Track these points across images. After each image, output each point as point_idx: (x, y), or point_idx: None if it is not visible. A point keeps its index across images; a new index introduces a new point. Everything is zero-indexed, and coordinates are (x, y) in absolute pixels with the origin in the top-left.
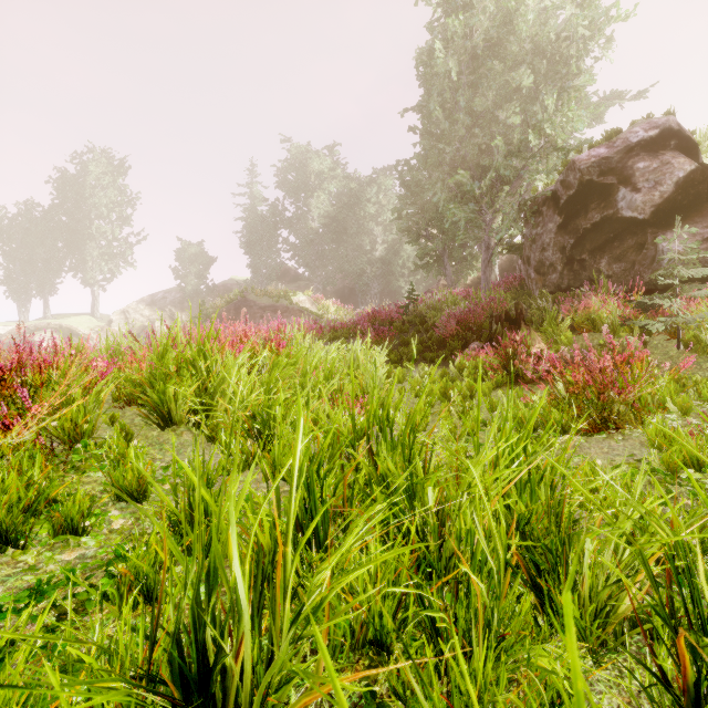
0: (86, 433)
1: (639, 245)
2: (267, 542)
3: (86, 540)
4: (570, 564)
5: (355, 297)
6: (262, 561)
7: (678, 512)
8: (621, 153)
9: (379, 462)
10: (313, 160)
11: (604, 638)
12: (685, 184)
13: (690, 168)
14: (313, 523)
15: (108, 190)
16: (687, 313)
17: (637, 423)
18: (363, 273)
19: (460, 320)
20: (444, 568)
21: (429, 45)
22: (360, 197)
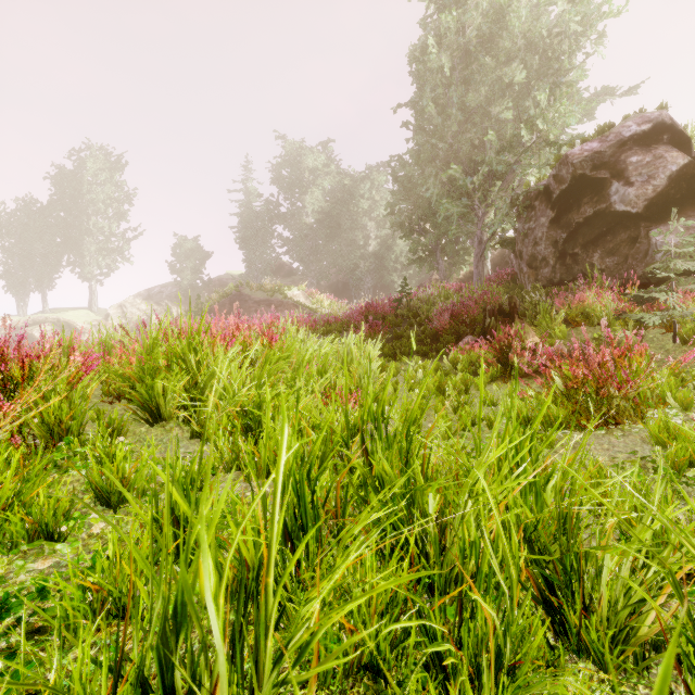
0: (71, 429)
1: (632, 238)
2: (250, 558)
3: (61, 547)
4: (586, 580)
5: (349, 291)
6: (247, 576)
7: (690, 516)
8: (613, 147)
9: (375, 463)
10: (307, 157)
11: (623, 661)
12: (678, 178)
13: (683, 162)
14: (300, 547)
15: (106, 186)
16: (684, 306)
17: (637, 418)
18: (356, 268)
19: (454, 313)
20: (446, 583)
21: (422, 42)
22: (353, 193)
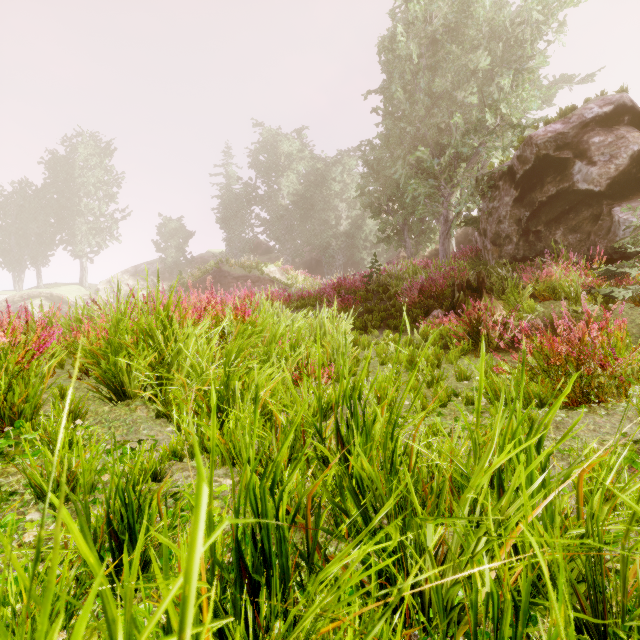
0: (24, 411)
1: (595, 216)
2: None
3: None
4: None
5: (322, 268)
6: None
7: None
8: (576, 128)
9: (352, 461)
10: (283, 143)
11: None
12: (639, 157)
13: None
14: None
15: (96, 170)
16: None
17: (620, 396)
18: (329, 246)
19: (422, 288)
20: None
21: (391, 32)
22: (326, 176)
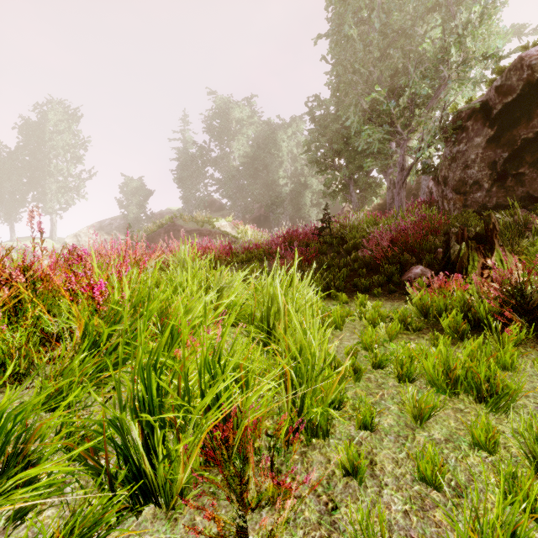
0: None
1: None
2: None
3: None
4: None
5: (269, 223)
6: None
7: None
8: None
9: None
10: (234, 110)
11: None
12: None
13: None
14: None
15: (64, 135)
16: None
17: None
18: (276, 203)
19: (394, 239)
20: None
21: None
22: (273, 139)
